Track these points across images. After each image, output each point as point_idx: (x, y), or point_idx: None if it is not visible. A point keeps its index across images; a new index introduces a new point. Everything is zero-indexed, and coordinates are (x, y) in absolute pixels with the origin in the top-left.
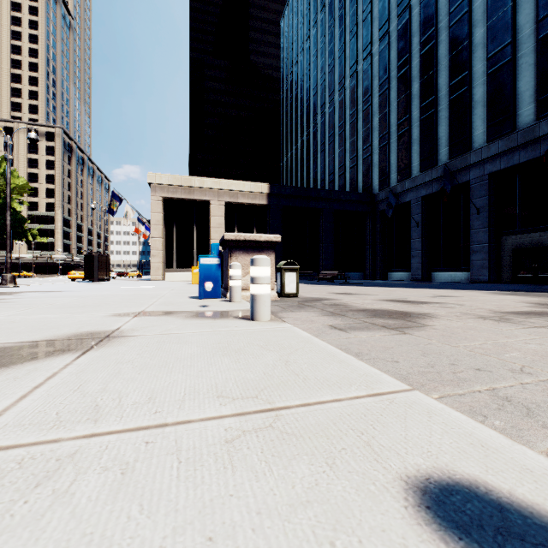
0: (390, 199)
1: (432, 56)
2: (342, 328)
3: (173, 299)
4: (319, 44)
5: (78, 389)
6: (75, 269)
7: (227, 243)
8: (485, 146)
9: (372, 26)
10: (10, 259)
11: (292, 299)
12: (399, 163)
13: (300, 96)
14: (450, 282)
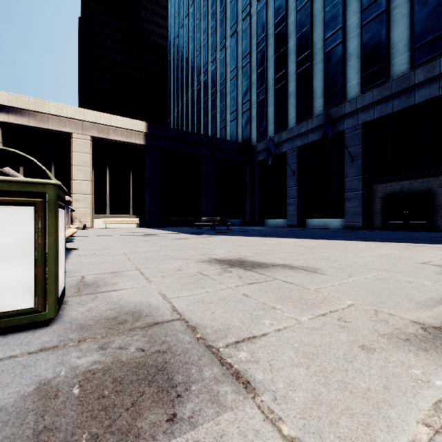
0: (270, 146)
1: (308, 12)
2: None
3: None
4: (203, 8)
5: None
6: None
7: None
8: (359, 96)
9: None
10: None
11: None
12: (276, 116)
13: (185, 57)
14: (329, 229)
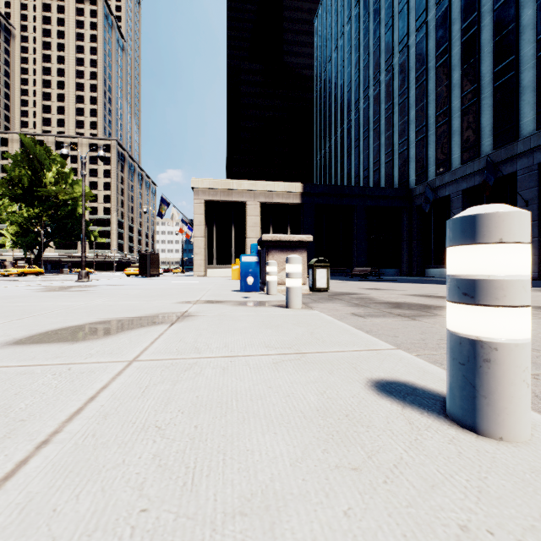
0: (428, 193)
1: (474, 43)
2: (361, 315)
3: (219, 291)
4: (353, 40)
5: (181, 340)
6: (130, 266)
7: (264, 243)
8: (534, 134)
9: (409, 17)
10: (85, 257)
11: (322, 293)
12: (437, 156)
13: (333, 93)
14: None
